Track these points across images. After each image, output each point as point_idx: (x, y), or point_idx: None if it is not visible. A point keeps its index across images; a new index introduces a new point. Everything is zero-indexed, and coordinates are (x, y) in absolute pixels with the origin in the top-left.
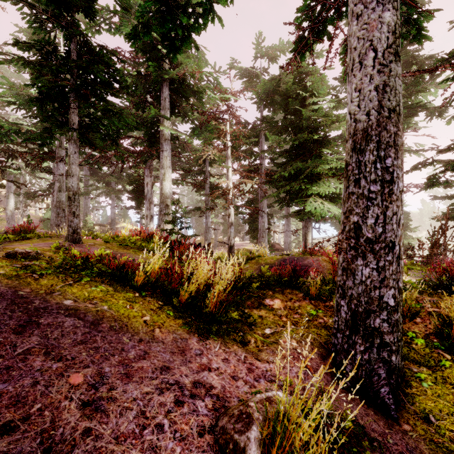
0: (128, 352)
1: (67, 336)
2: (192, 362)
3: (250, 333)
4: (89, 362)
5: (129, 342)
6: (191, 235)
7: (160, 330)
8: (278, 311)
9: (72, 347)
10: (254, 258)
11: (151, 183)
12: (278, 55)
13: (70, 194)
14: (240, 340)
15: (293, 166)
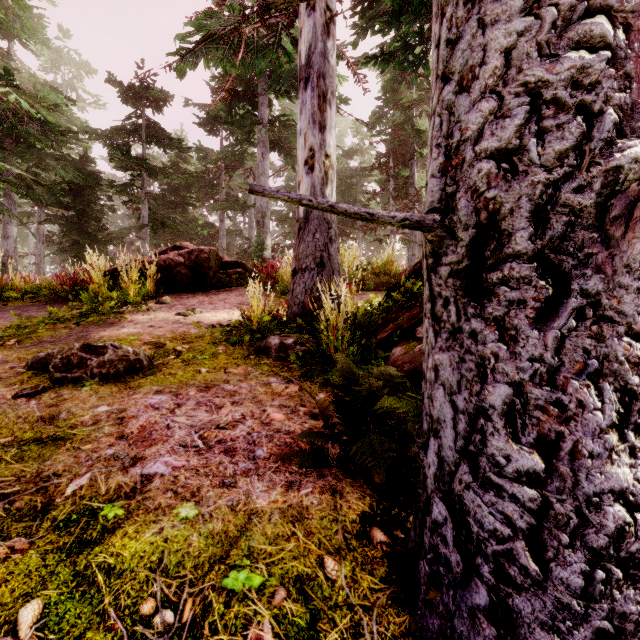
0: None
1: None
2: None
3: None
4: None
5: None
6: None
7: None
8: None
9: None
10: None
11: None
12: None
13: None
14: None
15: None
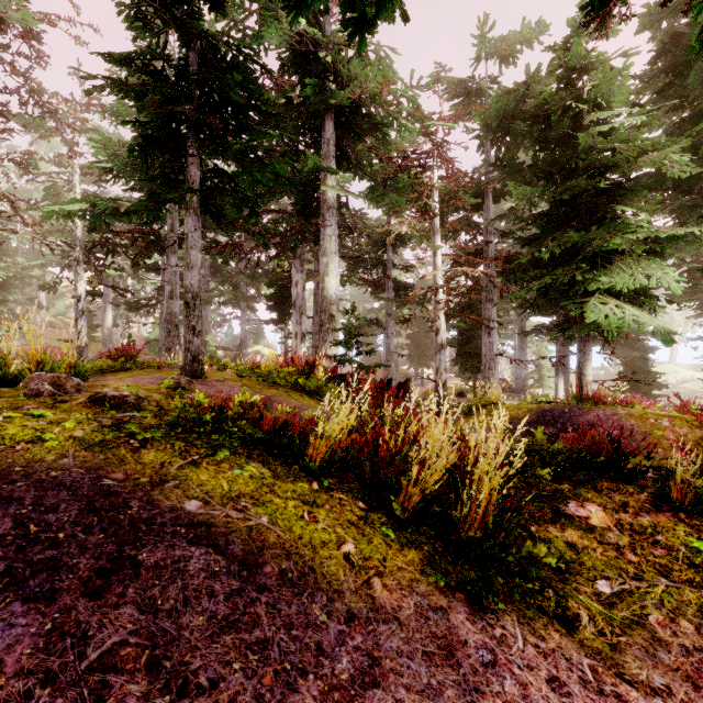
0: (334, 661)
1: (196, 604)
2: (483, 691)
3: (565, 590)
4: (252, 702)
5: (328, 622)
6: (376, 366)
7: (382, 582)
8: (608, 536)
9: (207, 643)
10: (484, 407)
11: (302, 282)
12: (518, 50)
13: (188, 297)
14: (555, 613)
15: (558, 240)
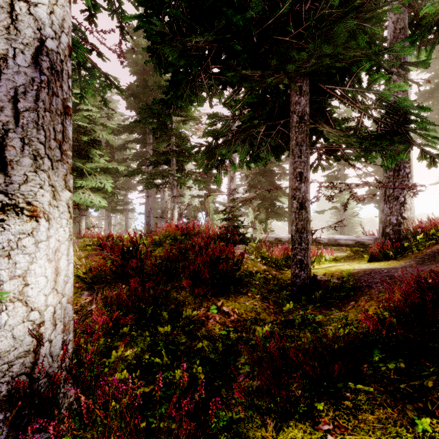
0: None
1: None
2: None
3: None
4: None
5: None
6: None
7: None
8: None
9: None
10: None
11: None
12: None
13: None
14: None
15: None
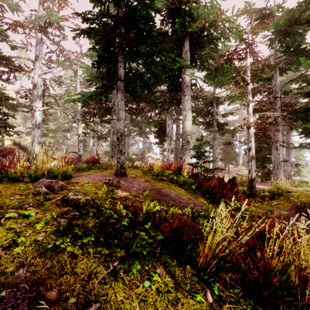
0: None
1: None
2: None
3: None
4: None
5: None
6: (215, 169)
7: None
8: None
9: None
10: (282, 194)
11: (171, 124)
12: None
13: (118, 135)
14: None
15: None
